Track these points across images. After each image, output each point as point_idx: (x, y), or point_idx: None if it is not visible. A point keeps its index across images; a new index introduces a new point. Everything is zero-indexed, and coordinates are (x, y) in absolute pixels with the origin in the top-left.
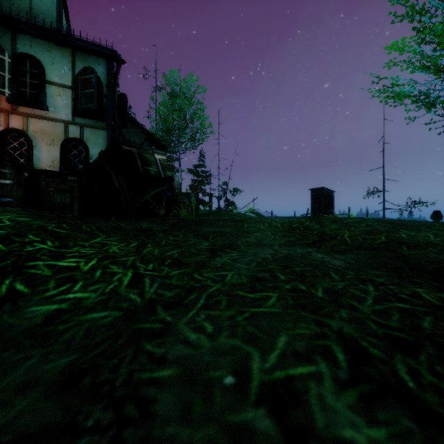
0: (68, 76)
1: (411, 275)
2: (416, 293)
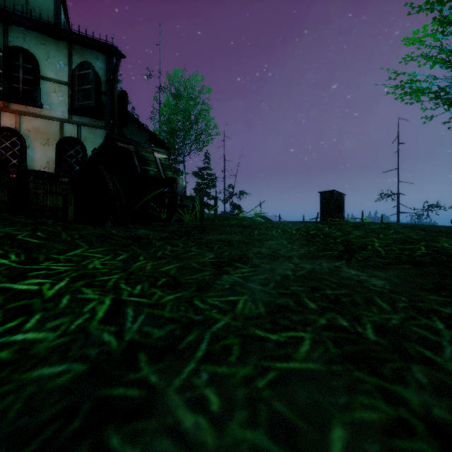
0: (64, 72)
1: None
2: None
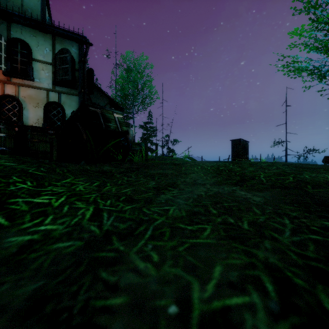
0: (49, 55)
1: (318, 209)
2: (325, 225)
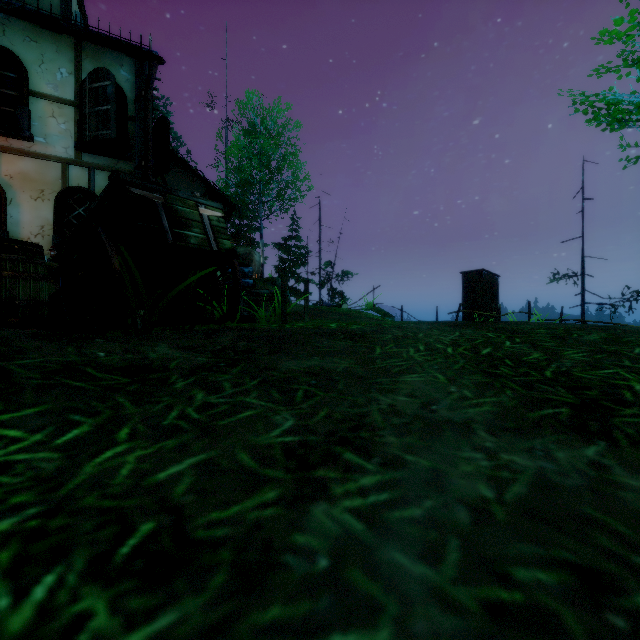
0: (68, 84)
1: None
2: None
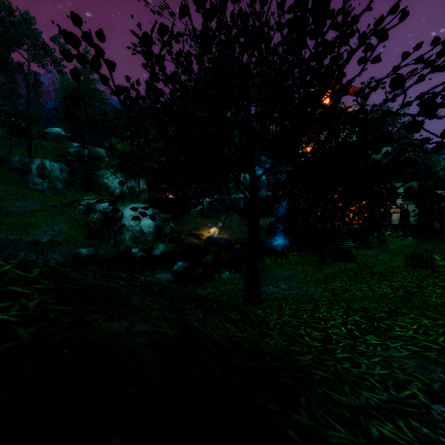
0: (402, 189)
1: None
2: None
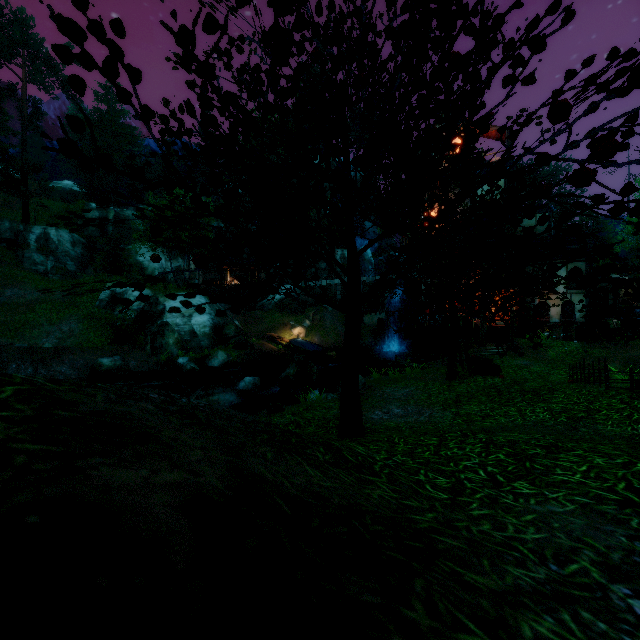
0: (564, 272)
1: None
2: None
